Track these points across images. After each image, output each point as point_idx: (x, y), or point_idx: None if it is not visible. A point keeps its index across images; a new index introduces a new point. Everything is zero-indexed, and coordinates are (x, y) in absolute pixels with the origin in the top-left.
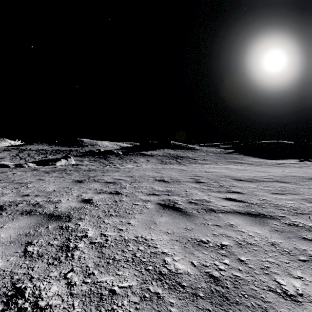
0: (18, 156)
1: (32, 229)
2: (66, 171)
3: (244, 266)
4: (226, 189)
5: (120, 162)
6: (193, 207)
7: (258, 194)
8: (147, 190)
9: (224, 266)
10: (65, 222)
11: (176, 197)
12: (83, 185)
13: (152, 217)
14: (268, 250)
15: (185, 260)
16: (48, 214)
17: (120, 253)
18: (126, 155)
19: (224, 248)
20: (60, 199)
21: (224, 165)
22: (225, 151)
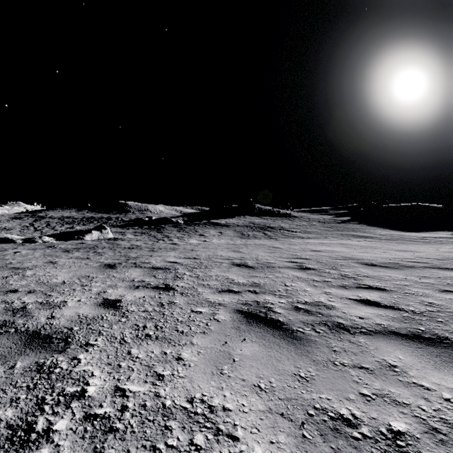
0: (32, 226)
1: None
2: (95, 249)
3: None
4: (355, 282)
5: (179, 235)
6: (304, 319)
7: (416, 292)
8: (218, 282)
9: None
10: (53, 353)
11: (269, 297)
12: (114, 273)
13: (226, 342)
14: None
15: None
16: (30, 332)
17: None
18: (188, 225)
19: (404, 447)
20: (66, 299)
21: (337, 239)
22: (338, 219)
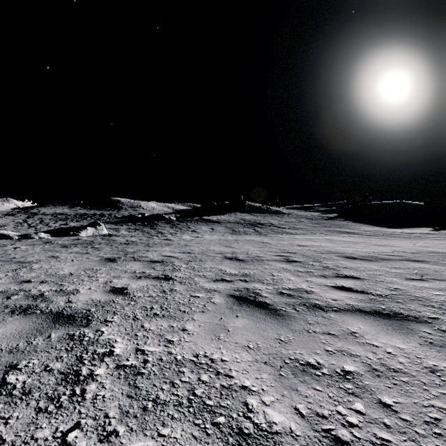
0: (26, 222)
1: (24, 341)
2: (92, 245)
3: (394, 418)
4: (334, 273)
5: (172, 232)
6: (287, 301)
7: (385, 280)
8: (213, 273)
9: (355, 418)
10: (79, 327)
11: (258, 285)
12: (116, 265)
13: (221, 318)
14: (428, 383)
15: (284, 404)
16: (54, 313)
17: (168, 388)
18: (181, 221)
19: (350, 379)
20: (77, 287)
21: (324, 235)
22: (325, 216)
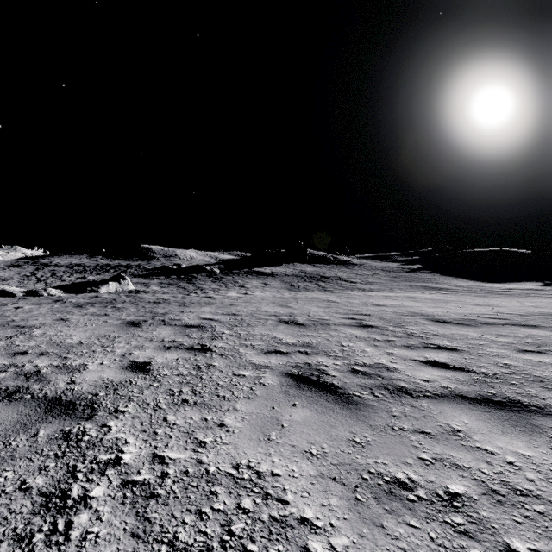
0: (34, 276)
1: None
2: (114, 304)
3: None
4: (422, 342)
5: (215, 287)
6: (362, 383)
7: (490, 352)
8: (264, 342)
9: None
10: (79, 421)
11: (322, 359)
12: (140, 331)
13: (273, 408)
14: None
15: (363, 551)
16: (50, 398)
17: (192, 522)
18: (226, 274)
19: (460, 508)
20: (86, 361)
21: (405, 292)
22: (406, 267)
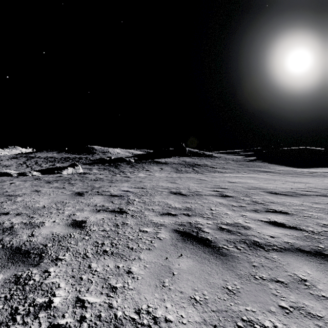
0: (25, 164)
1: None
2: (69, 181)
3: None
4: (264, 207)
5: (131, 171)
6: (227, 238)
7: (312, 215)
8: (160, 207)
9: None
10: (29, 267)
11: (199, 219)
12: (82, 199)
13: (166, 258)
14: None
15: None
16: (14, 248)
17: None
18: (138, 163)
19: None
20: (44, 220)
21: (247, 173)
22: (247, 158)
